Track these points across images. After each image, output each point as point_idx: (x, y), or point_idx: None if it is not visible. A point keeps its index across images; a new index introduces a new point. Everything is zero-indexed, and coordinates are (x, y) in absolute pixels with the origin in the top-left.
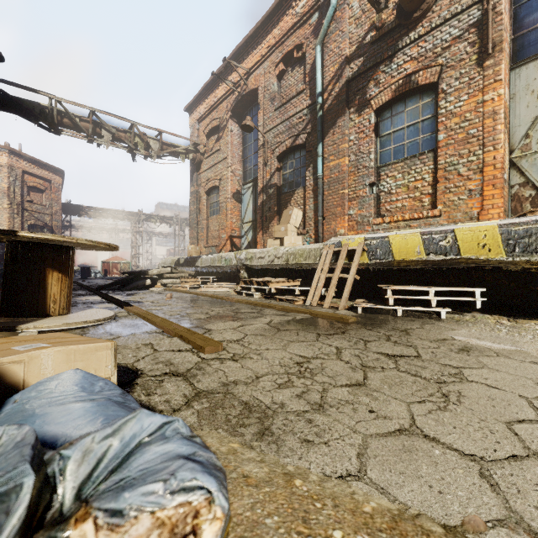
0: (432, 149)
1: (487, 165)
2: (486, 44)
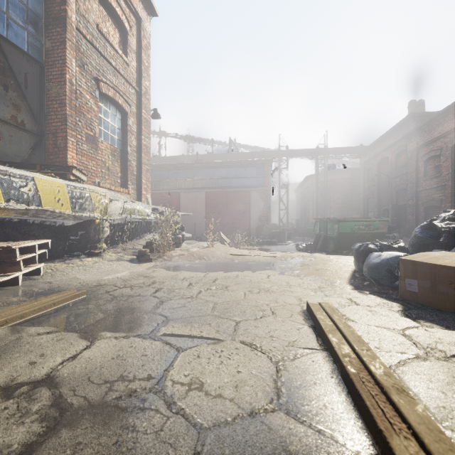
0: None
1: None
2: None
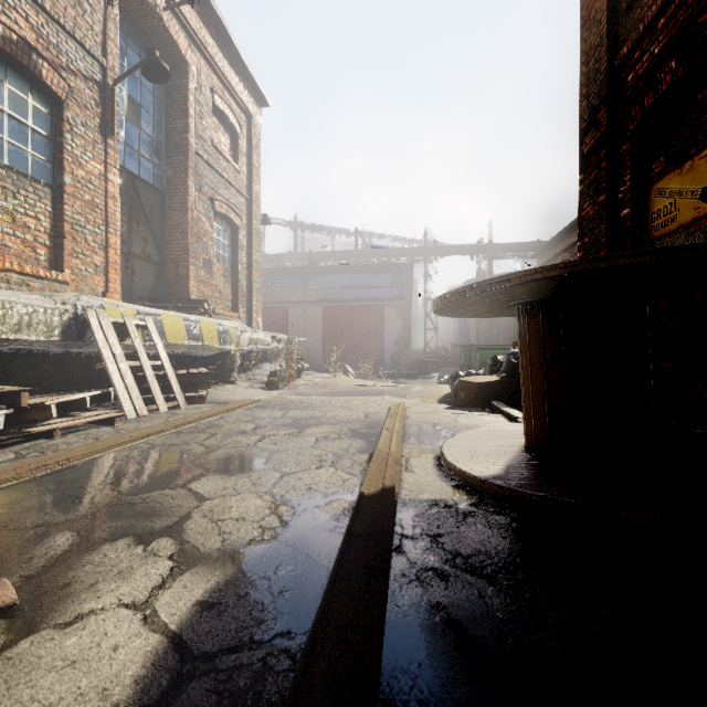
0: (51, 184)
1: (112, 247)
2: (110, 121)
